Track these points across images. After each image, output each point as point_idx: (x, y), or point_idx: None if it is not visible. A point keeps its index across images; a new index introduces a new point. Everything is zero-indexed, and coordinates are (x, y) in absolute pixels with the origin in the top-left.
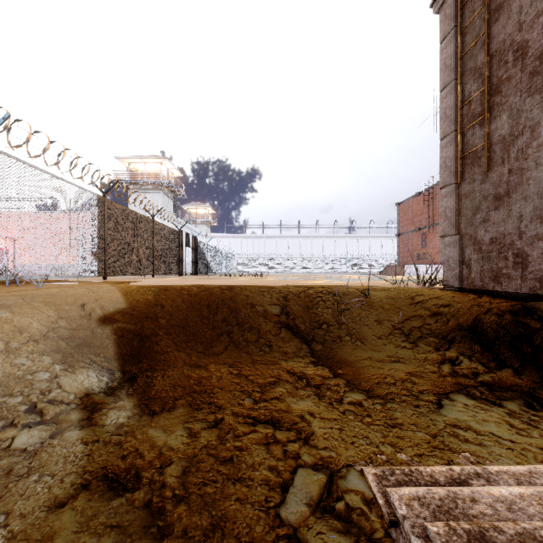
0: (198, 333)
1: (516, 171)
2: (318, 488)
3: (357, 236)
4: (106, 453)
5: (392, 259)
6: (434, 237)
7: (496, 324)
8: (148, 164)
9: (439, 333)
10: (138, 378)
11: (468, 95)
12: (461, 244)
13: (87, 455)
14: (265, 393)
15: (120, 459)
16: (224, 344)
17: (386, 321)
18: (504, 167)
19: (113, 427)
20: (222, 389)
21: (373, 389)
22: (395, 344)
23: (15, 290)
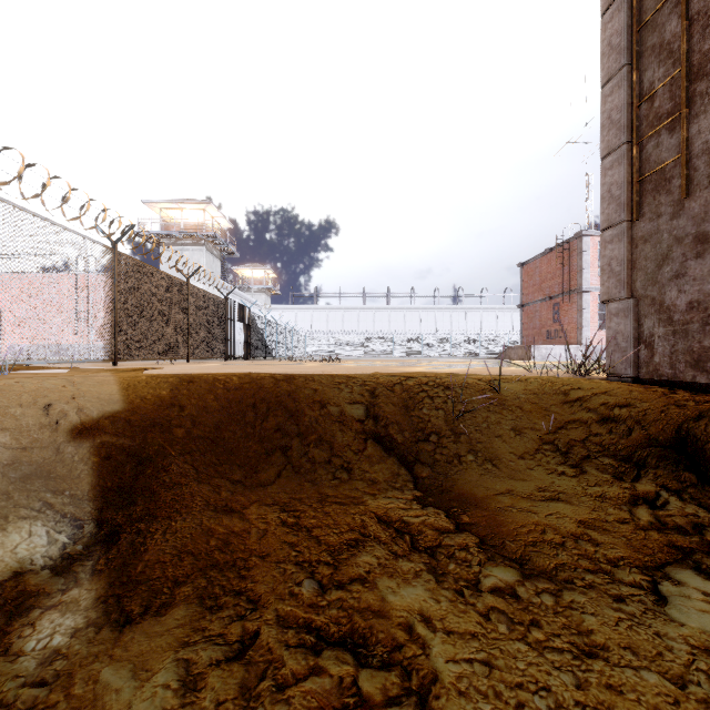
0: (237, 449)
1: None
2: None
3: (465, 308)
4: None
5: (511, 338)
6: (571, 308)
7: None
8: (186, 210)
9: (618, 451)
10: (122, 536)
11: (649, 87)
12: (637, 313)
13: None
14: (341, 567)
15: None
16: (276, 468)
17: (529, 429)
18: None
19: (34, 660)
20: (265, 558)
21: (529, 556)
22: (548, 467)
23: None
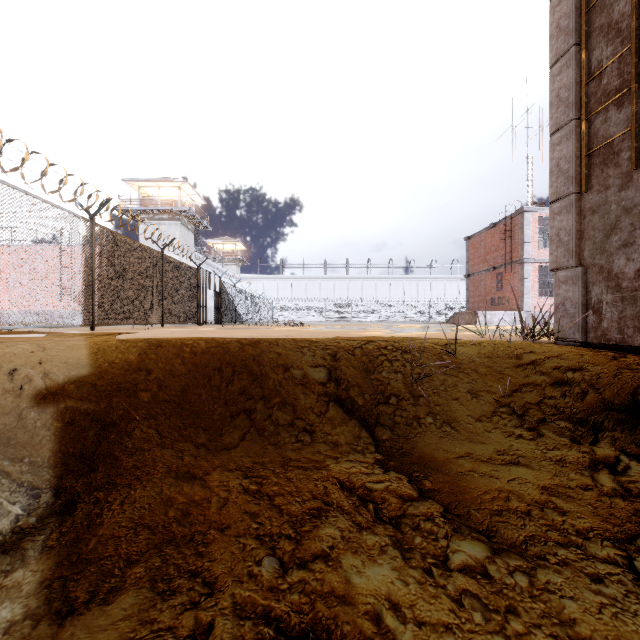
0: (202, 412)
1: None
2: None
3: (416, 277)
4: None
5: (458, 305)
6: (513, 277)
7: None
8: (162, 188)
9: (573, 414)
10: (79, 506)
11: (597, 65)
12: (585, 280)
13: None
14: (303, 541)
15: None
16: (241, 431)
17: (485, 392)
18: None
19: None
20: (224, 531)
21: (497, 528)
22: (505, 430)
23: None
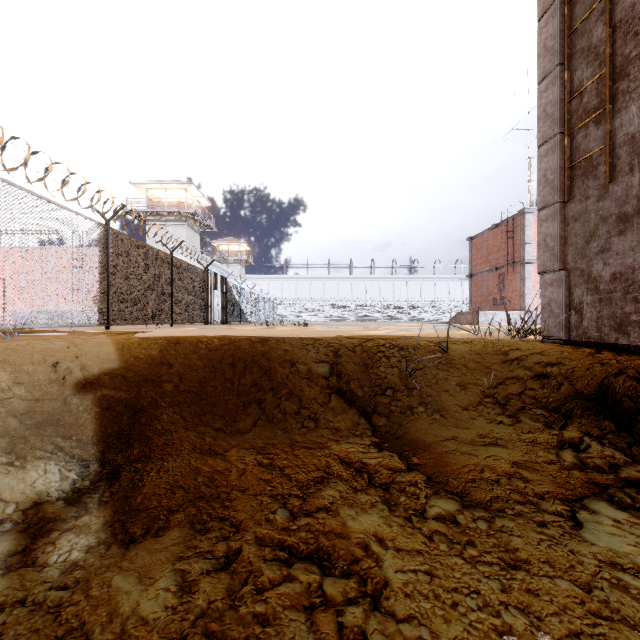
0: (218, 401)
1: None
2: None
3: (420, 278)
4: (27, 633)
5: (461, 305)
6: (514, 278)
7: (636, 392)
8: (169, 190)
9: (549, 403)
10: (123, 474)
11: (579, 84)
12: (569, 283)
13: None
14: (308, 499)
15: None
16: (253, 418)
17: (472, 385)
18: (633, 177)
19: (57, 570)
20: (244, 491)
21: (469, 491)
22: (488, 417)
23: None
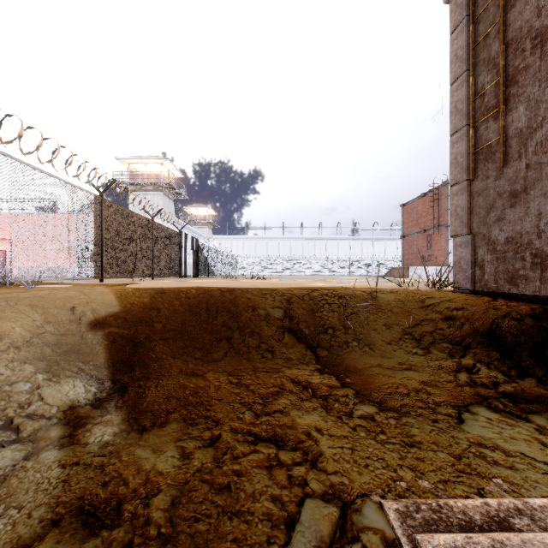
0: (197, 338)
1: (534, 166)
2: (329, 525)
3: (361, 238)
4: (85, 479)
5: (396, 261)
6: (440, 238)
7: (516, 329)
8: (148, 164)
9: (453, 339)
10: (130, 388)
11: (481, 87)
12: (474, 244)
13: (63, 481)
14: (268, 405)
15: (100, 487)
16: (223, 350)
17: (395, 325)
18: (521, 162)
19: (96, 446)
20: (220, 400)
21: (385, 400)
22: (406, 350)
23: (2, 293)
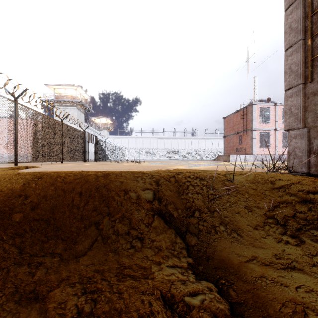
0: (64, 226)
1: None
2: None
3: (198, 138)
4: None
5: (218, 151)
6: (247, 137)
7: None
8: (67, 89)
9: None
10: None
11: (317, 5)
12: (309, 136)
13: None
14: None
15: None
16: (90, 241)
17: (256, 207)
18: None
19: None
20: None
21: None
22: (275, 236)
23: None
